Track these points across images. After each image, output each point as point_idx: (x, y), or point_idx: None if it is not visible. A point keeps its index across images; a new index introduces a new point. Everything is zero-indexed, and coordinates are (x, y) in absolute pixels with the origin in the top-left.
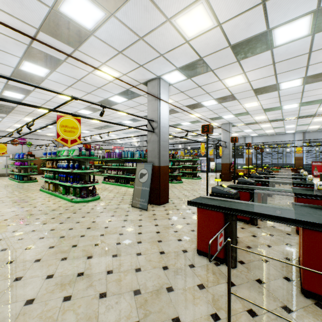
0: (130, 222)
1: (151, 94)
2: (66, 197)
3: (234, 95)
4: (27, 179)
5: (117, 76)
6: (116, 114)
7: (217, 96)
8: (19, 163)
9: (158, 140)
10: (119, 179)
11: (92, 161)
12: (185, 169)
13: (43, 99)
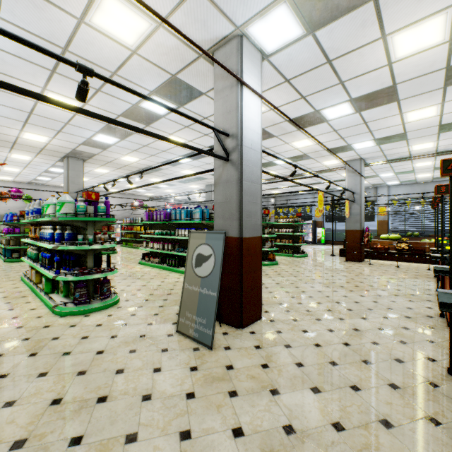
0: (158, 410)
1: (222, 65)
2: (47, 301)
3: (396, 87)
4: (20, 256)
5: (144, 31)
6: (162, 144)
7: (358, 93)
8: (6, 229)
9: (237, 178)
10: (166, 259)
11: (131, 226)
12: (281, 239)
13: (19, 110)
